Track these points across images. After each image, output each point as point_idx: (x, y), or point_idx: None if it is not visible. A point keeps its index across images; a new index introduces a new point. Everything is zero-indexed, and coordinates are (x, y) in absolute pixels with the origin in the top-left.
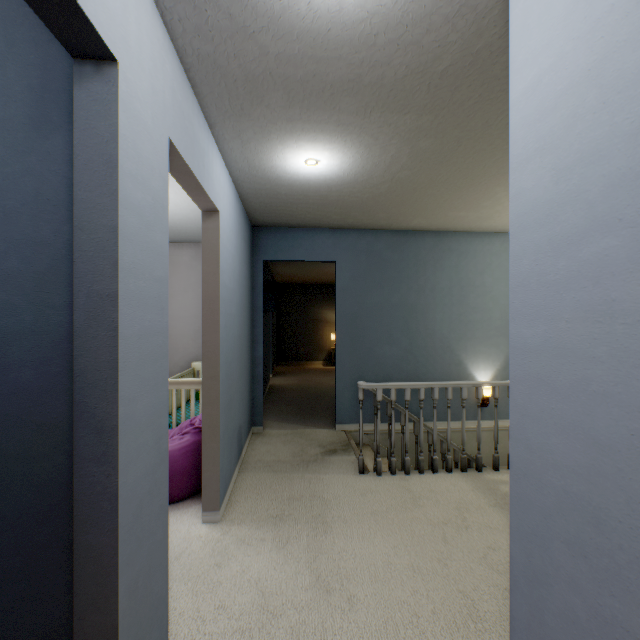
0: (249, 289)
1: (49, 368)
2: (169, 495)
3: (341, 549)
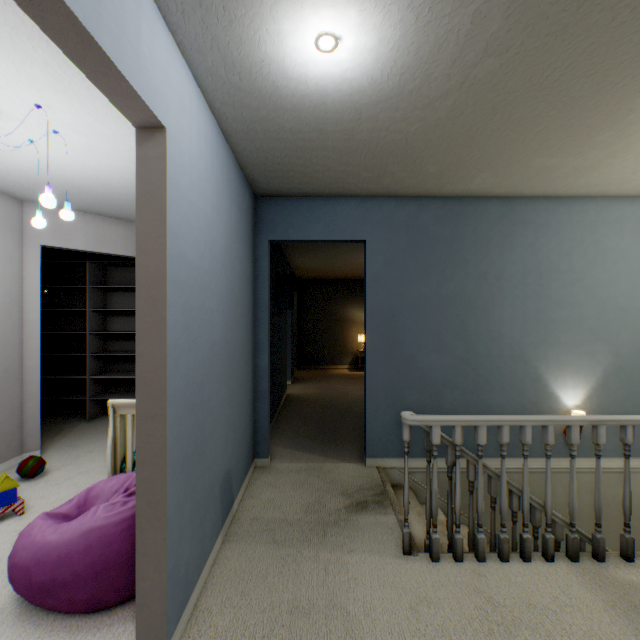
0: (249, 277)
1: None
2: (97, 600)
3: None
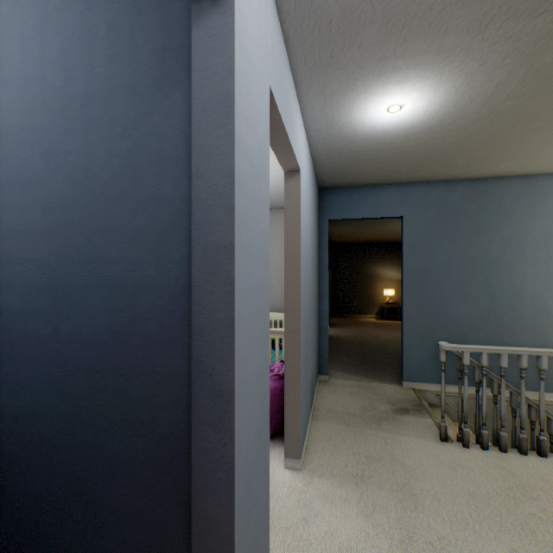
0: (317, 247)
1: (169, 321)
2: None
3: (440, 535)
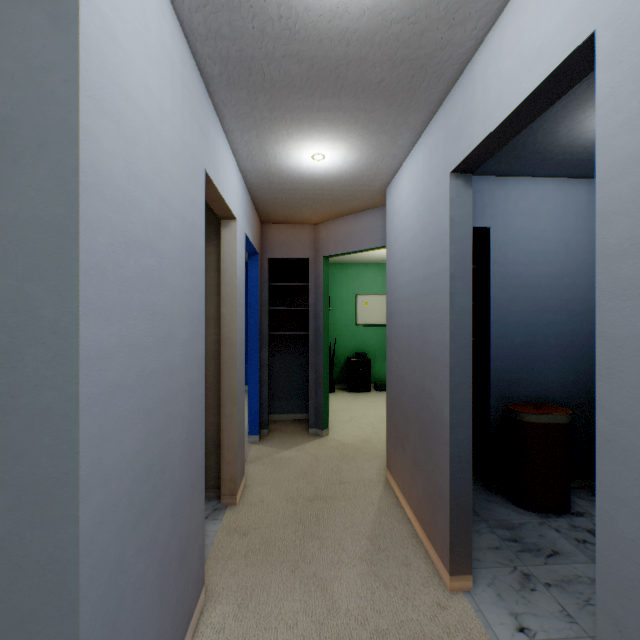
0: None
1: None
2: None
3: None
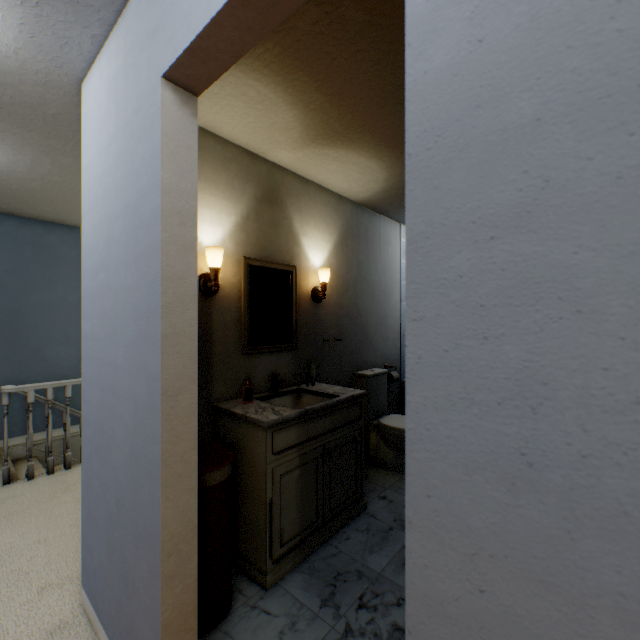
0: None
1: None
2: None
3: None
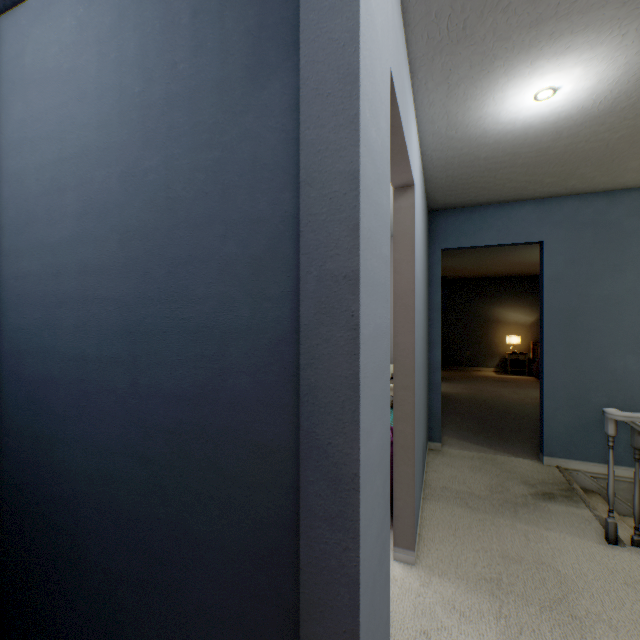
0: (426, 283)
1: (265, 376)
2: None
3: None
